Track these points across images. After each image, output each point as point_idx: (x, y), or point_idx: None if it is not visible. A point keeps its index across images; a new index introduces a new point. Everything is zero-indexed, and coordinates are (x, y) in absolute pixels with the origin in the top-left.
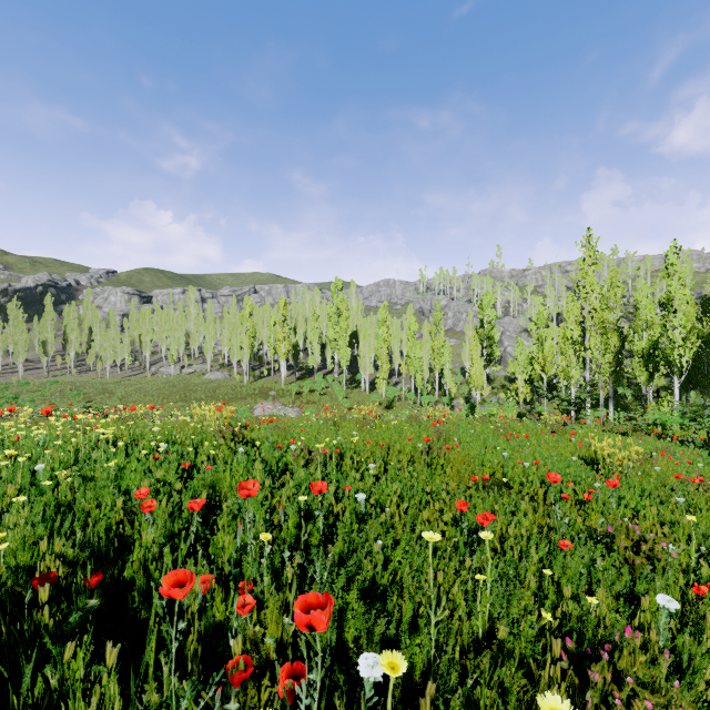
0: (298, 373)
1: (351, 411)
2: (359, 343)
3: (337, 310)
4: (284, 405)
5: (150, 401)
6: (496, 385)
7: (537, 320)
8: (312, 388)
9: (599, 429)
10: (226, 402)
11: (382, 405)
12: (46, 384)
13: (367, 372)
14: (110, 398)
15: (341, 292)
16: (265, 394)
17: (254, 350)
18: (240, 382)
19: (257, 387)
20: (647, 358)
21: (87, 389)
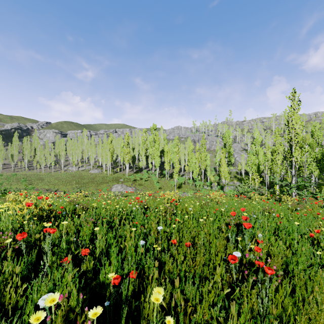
0: (135, 170)
1: (160, 189)
2: (165, 155)
3: (154, 139)
4: (127, 186)
5: (60, 184)
6: (231, 176)
7: (255, 143)
8: (141, 177)
9: (320, 206)
10: (98, 184)
11: (176, 186)
12: (12, 175)
13: (168, 169)
14: (41, 182)
15: (155, 130)
16: (118, 180)
17: (113, 159)
18: (106, 174)
19: (114, 177)
20: (318, 162)
21: (31, 178)
